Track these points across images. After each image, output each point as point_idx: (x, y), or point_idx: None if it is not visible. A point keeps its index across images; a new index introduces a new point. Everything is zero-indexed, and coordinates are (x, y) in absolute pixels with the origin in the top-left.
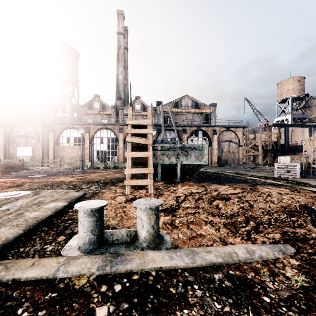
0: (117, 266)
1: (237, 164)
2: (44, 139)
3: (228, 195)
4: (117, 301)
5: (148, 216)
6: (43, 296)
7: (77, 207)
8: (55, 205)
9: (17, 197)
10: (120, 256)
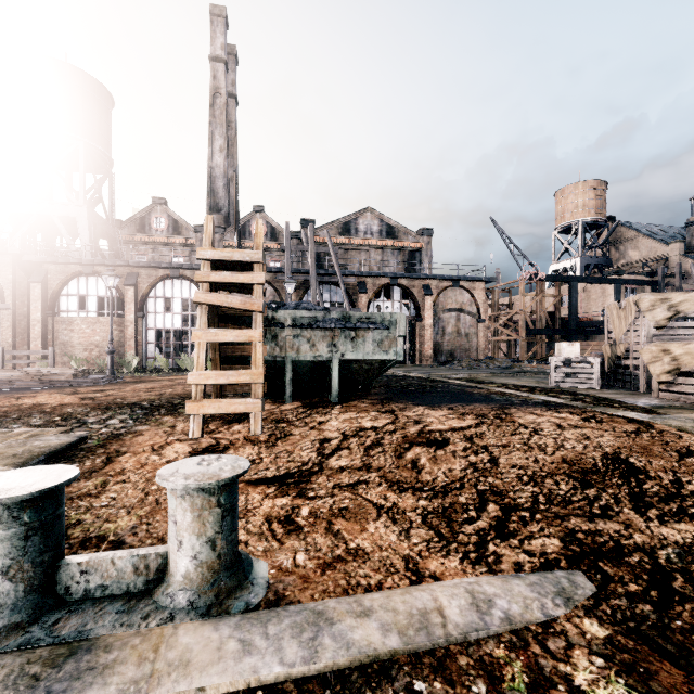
0: None
1: (474, 360)
2: (19, 300)
3: (445, 434)
4: None
5: (197, 512)
6: None
7: None
8: None
9: None
10: (78, 656)
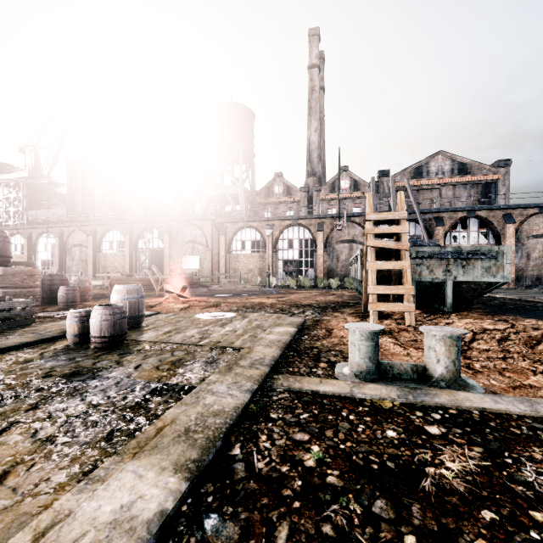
0: (421, 398)
1: None
2: (214, 245)
3: None
4: (445, 426)
5: (447, 347)
6: (356, 408)
7: (352, 327)
8: (284, 329)
9: (227, 318)
10: (419, 389)
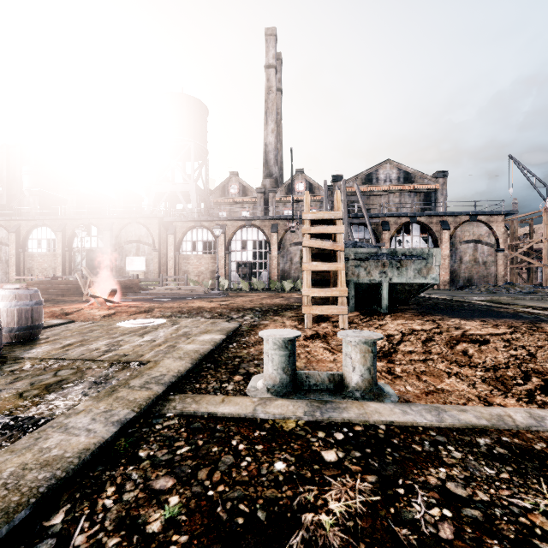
0: (329, 414)
1: (493, 285)
2: (161, 245)
3: (484, 337)
4: (345, 448)
5: (363, 354)
6: (252, 433)
7: (264, 335)
8: (210, 337)
9: (153, 326)
10: (329, 403)
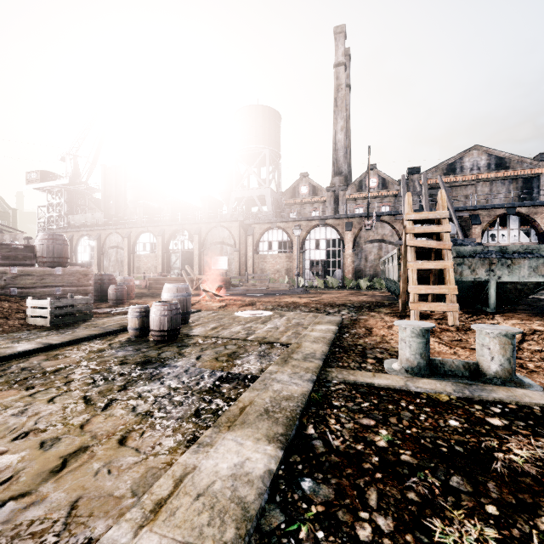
0: (478, 393)
1: None
2: (241, 246)
3: None
4: (506, 418)
5: (502, 345)
6: (413, 400)
7: (402, 324)
8: (325, 327)
9: (265, 316)
10: (474, 385)
